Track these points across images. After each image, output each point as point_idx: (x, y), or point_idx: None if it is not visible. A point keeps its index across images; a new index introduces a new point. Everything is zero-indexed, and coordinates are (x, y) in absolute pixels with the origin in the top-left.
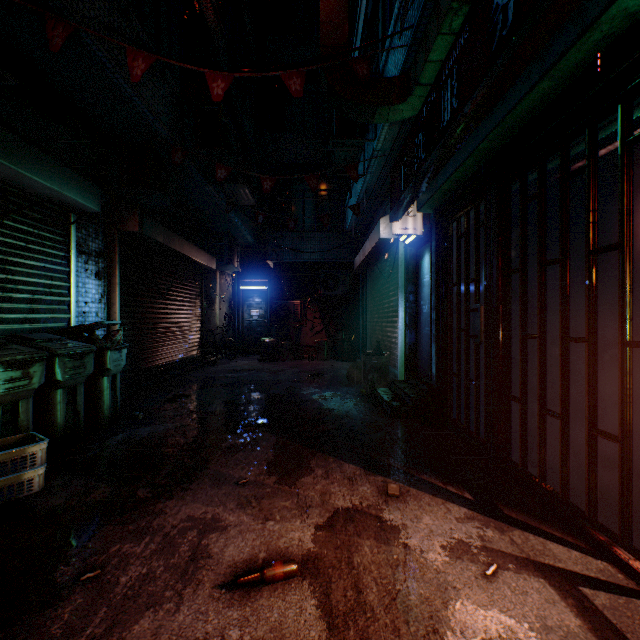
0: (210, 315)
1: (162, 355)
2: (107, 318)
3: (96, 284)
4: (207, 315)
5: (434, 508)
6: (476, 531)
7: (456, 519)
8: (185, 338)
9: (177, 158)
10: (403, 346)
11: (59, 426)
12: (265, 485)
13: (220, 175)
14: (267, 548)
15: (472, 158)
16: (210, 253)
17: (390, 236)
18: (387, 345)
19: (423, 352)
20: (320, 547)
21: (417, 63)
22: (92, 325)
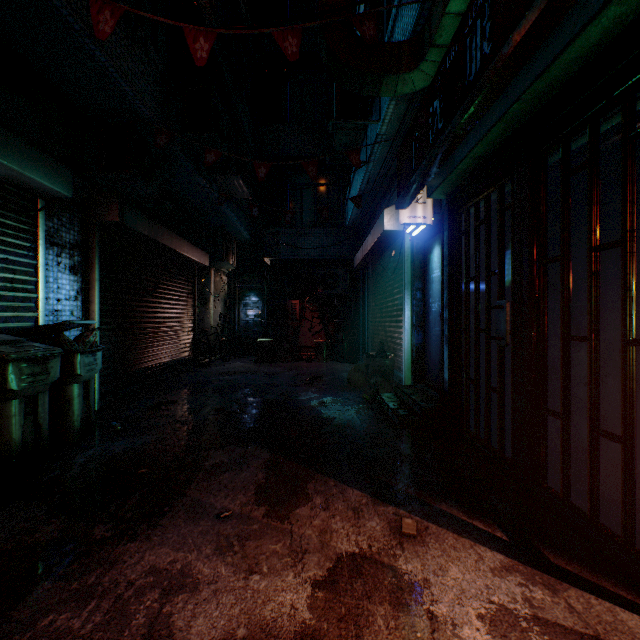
0: (204, 314)
1: (149, 357)
2: (84, 317)
3: (71, 279)
4: (200, 314)
5: (461, 554)
6: (520, 591)
7: (491, 571)
8: (175, 339)
9: (161, 141)
10: (409, 348)
11: (14, 443)
12: (252, 519)
13: (209, 160)
14: (248, 620)
15: (500, 126)
16: (203, 249)
17: (395, 228)
18: (391, 346)
19: (432, 354)
20: (319, 618)
21: (431, 20)
22: (59, 325)
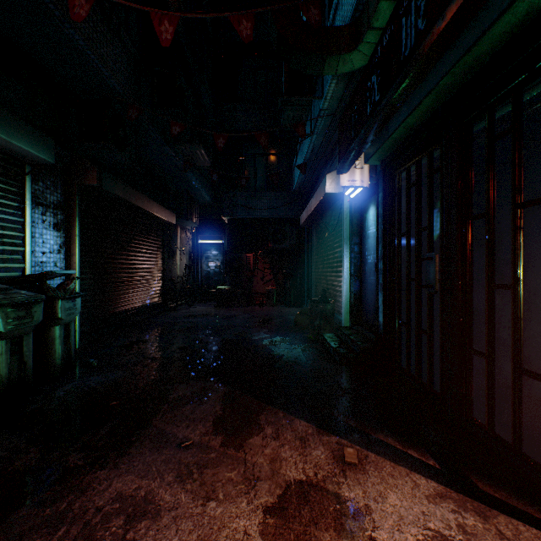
0: (171, 266)
1: (124, 302)
2: (66, 268)
3: (54, 235)
4: (168, 266)
5: (399, 481)
6: (454, 517)
7: (427, 498)
8: (147, 286)
9: (133, 115)
10: (348, 294)
11: (1, 378)
12: (210, 448)
13: (174, 132)
14: None
15: (430, 98)
16: (171, 210)
17: (336, 191)
18: (332, 293)
19: (368, 300)
20: None
21: (369, 6)
22: (42, 274)
